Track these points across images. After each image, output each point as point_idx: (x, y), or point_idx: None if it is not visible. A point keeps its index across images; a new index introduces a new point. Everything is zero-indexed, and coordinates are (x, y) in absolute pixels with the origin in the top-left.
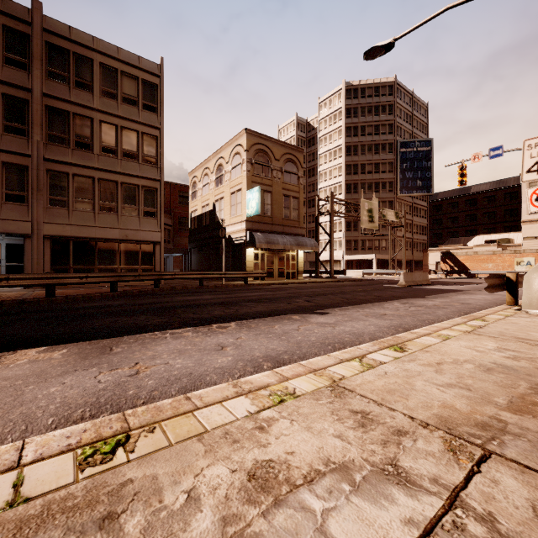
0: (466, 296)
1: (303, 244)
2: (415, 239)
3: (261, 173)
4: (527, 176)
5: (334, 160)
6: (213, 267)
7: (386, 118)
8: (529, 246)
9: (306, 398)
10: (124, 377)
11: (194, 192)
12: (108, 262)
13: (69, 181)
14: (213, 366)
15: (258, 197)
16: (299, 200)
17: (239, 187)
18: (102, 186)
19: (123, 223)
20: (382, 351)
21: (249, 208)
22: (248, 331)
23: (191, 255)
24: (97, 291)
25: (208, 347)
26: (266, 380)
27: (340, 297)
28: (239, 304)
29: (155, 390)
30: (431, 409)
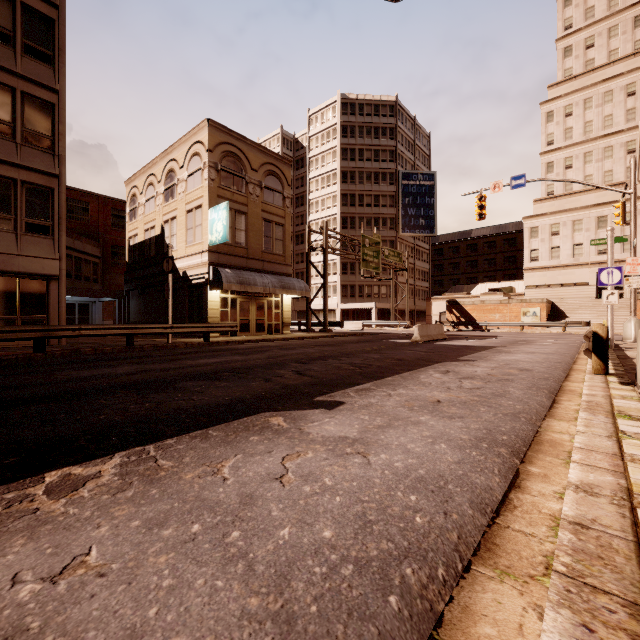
0: (506, 356)
1: (289, 286)
2: (417, 285)
3: (231, 185)
4: None
5: (328, 187)
6: (160, 318)
7: (387, 142)
8: (530, 296)
9: None
10: None
11: (133, 210)
12: None
13: None
14: None
15: (226, 217)
16: (285, 228)
17: (199, 203)
18: None
19: None
20: None
21: (213, 233)
22: (134, 504)
23: (129, 301)
24: None
25: None
26: None
27: (346, 362)
28: (172, 386)
29: None
30: None
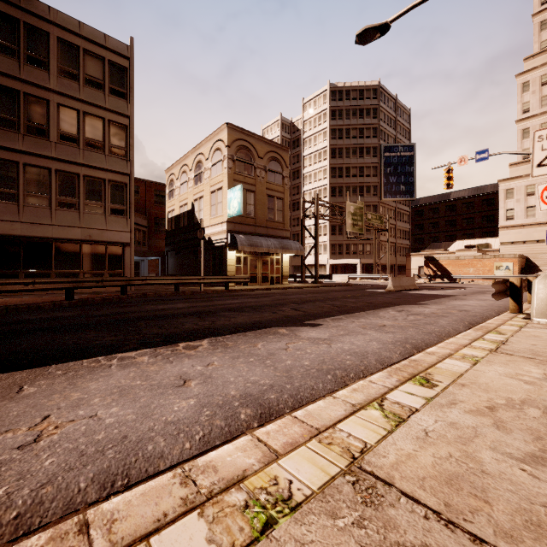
0: (459, 302)
1: (288, 247)
2: (398, 243)
3: (243, 171)
4: (538, 170)
5: (319, 162)
6: (191, 272)
7: (370, 121)
8: (506, 251)
9: (313, 513)
10: (10, 450)
11: (171, 191)
12: (68, 266)
13: (19, 172)
14: (164, 418)
15: (240, 196)
16: (284, 201)
17: (220, 186)
18: (60, 178)
19: (85, 221)
20: (404, 387)
21: (230, 208)
22: (223, 353)
23: (168, 259)
24: (50, 299)
25: (164, 381)
26: (242, 460)
27: (329, 304)
28: (216, 314)
29: (48, 483)
30: (545, 534)
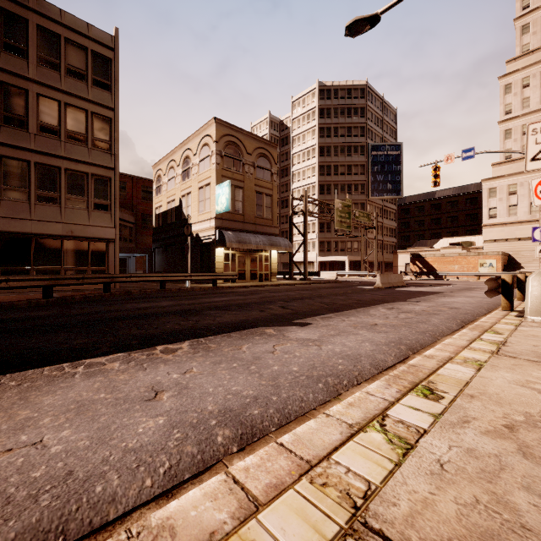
0: (447, 299)
1: (276, 244)
2: (385, 241)
3: (231, 167)
4: (531, 164)
5: (308, 160)
6: (179, 269)
7: (358, 120)
8: (489, 249)
9: None
10: None
11: (159, 187)
12: (49, 262)
13: None
14: (123, 444)
15: (228, 192)
16: (273, 198)
17: (208, 182)
18: (40, 171)
19: (67, 216)
20: (407, 400)
21: (218, 205)
22: (204, 357)
23: (155, 256)
24: (27, 297)
25: (132, 394)
26: (210, 515)
27: (318, 301)
28: (201, 313)
29: None
30: None
